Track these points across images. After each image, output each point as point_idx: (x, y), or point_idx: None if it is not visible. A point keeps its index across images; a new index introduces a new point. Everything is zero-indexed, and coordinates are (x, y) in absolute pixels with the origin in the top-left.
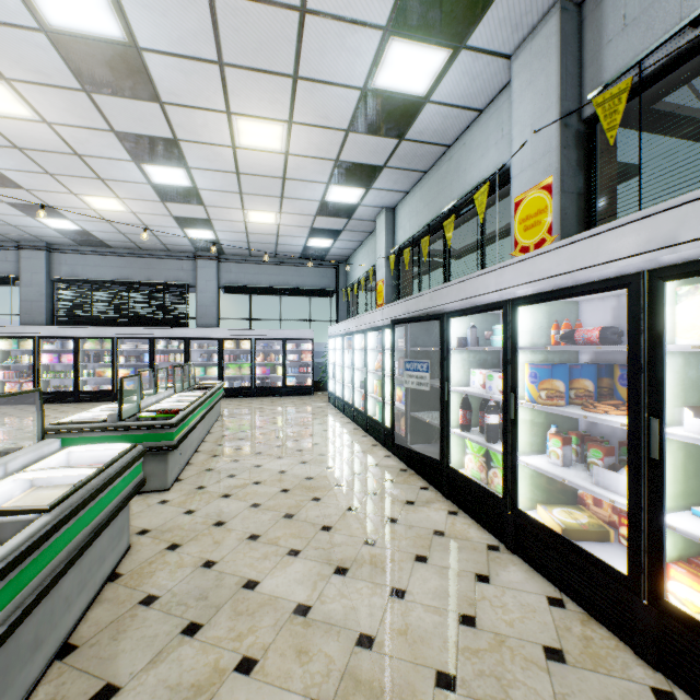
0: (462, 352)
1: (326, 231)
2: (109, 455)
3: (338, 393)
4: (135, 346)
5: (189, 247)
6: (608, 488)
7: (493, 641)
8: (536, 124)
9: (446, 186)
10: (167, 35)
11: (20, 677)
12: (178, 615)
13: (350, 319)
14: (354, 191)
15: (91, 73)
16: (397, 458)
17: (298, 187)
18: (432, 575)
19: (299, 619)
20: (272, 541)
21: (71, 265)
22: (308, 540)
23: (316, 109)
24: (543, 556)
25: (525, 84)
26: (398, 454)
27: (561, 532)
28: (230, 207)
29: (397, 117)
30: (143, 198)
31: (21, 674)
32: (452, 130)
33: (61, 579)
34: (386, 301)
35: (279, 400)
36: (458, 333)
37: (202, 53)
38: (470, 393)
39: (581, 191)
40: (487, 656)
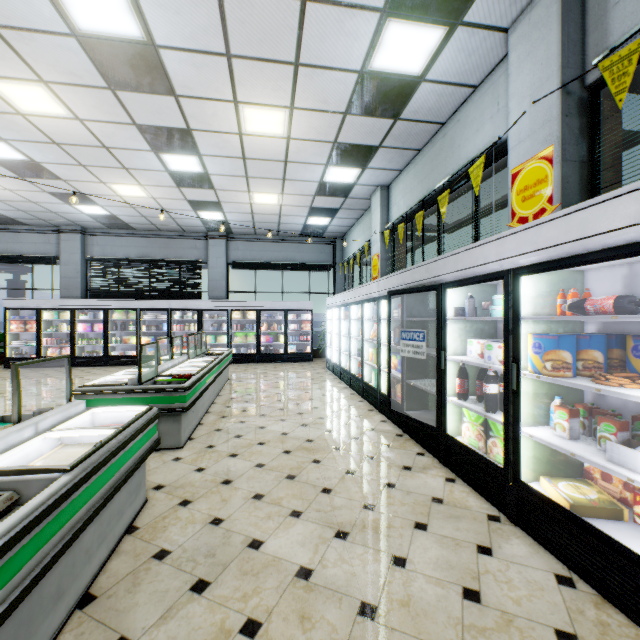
0: (458, 322)
1: (324, 210)
2: (128, 416)
3: (335, 360)
4: (155, 316)
5: (202, 228)
6: (624, 465)
7: (500, 620)
8: (535, 94)
9: (440, 162)
10: (181, 32)
11: (43, 626)
12: (188, 571)
13: (347, 291)
14: (351, 171)
15: (115, 72)
16: (393, 423)
17: (298, 169)
18: (432, 544)
19: (301, 583)
20: (276, 502)
21: (102, 245)
22: (310, 502)
23: (316, 94)
24: (548, 530)
25: (523, 56)
26: (394, 419)
27: (569, 507)
28: (237, 190)
29: (393, 98)
30: (162, 184)
31: (44, 623)
32: (446, 108)
33: (82, 533)
34: (381, 274)
35: (281, 366)
36: (455, 303)
37: (212, 46)
38: (468, 362)
39: (584, 159)
40: (494, 636)
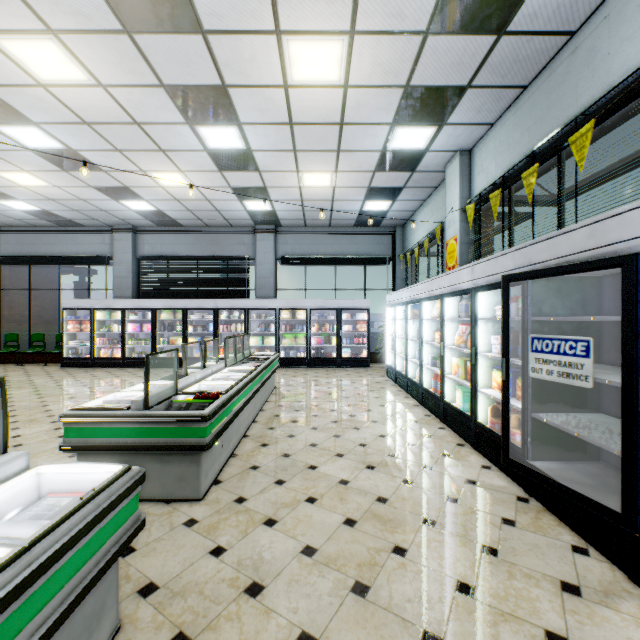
0: None
1: (384, 190)
2: (93, 480)
3: (398, 367)
4: (201, 316)
5: (249, 221)
6: None
7: None
8: None
9: (566, 92)
10: None
11: None
12: None
13: (417, 284)
14: (423, 132)
15: (127, 2)
16: (502, 473)
17: (356, 134)
18: None
19: None
20: None
21: (152, 244)
22: None
23: (387, 2)
24: None
25: None
26: (503, 466)
27: None
28: (284, 170)
29: None
30: (202, 169)
31: None
32: (585, 0)
33: None
34: (460, 262)
35: (334, 372)
36: None
37: None
38: None
39: None
40: None
